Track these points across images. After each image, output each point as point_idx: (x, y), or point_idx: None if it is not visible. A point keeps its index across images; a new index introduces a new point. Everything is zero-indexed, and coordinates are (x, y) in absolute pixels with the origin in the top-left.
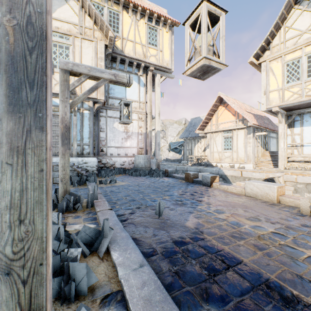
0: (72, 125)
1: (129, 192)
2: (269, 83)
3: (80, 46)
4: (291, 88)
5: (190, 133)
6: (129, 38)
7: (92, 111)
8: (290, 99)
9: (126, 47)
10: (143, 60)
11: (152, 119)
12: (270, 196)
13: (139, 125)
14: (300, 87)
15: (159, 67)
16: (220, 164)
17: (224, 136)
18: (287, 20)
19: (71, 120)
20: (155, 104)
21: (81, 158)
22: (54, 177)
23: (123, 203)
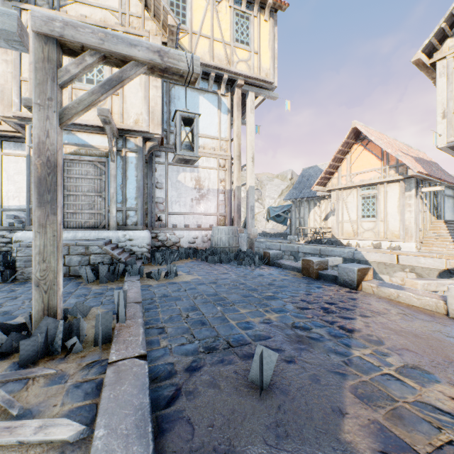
0: (109, 176)
1: (196, 299)
2: None
3: None
4: None
5: (302, 192)
6: (204, 32)
7: (141, 154)
8: None
9: (198, 48)
10: (226, 68)
11: (242, 167)
12: None
13: (219, 177)
14: None
15: (253, 80)
16: (356, 242)
17: (361, 195)
18: None
19: (107, 169)
20: (247, 142)
21: (123, 231)
22: (71, 265)
23: (178, 333)
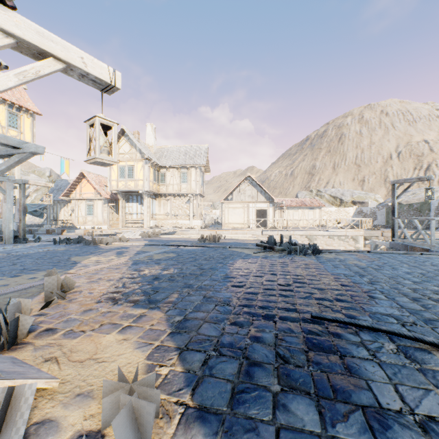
0: None
1: None
2: (112, 175)
3: None
4: (122, 181)
5: (56, 197)
6: None
7: None
8: (121, 188)
9: None
10: None
11: None
12: (83, 233)
13: None
14: (125, 182)
15: None
16: (84, 226)
17: (87, 204)
18: (120, 142)
19: None
20: (15, 175)
21: None
22: None
23: None
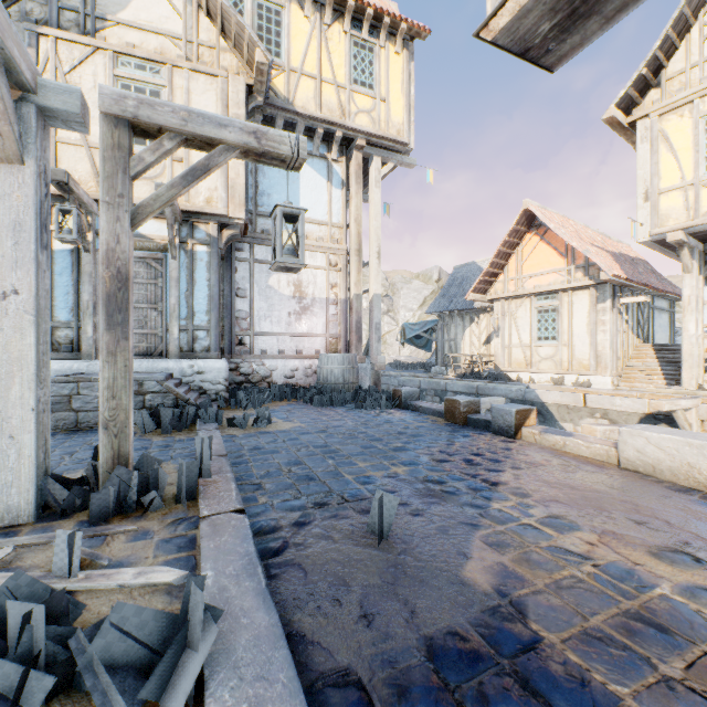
0: (168, 280)
1: (299, 451)
2: (660, 171)
3: (187, 89)
4: None
5: (453, 302)
6: (307, 70)
7: (216, 247)
8: None
9: (299, 92)
10: (340, 121)
11: (363, 266)
12: (702, 473)
13: (330, 280)
14: None
15: (379, 139)
16: (529, 375)
17: (537, 308)
18: None
19: (165, 270)
20: (370, 229)
21: (190, 360)
22: None
23: (280, 489)
